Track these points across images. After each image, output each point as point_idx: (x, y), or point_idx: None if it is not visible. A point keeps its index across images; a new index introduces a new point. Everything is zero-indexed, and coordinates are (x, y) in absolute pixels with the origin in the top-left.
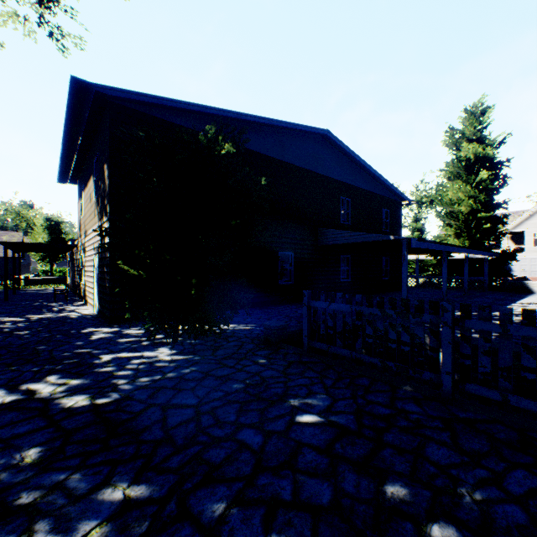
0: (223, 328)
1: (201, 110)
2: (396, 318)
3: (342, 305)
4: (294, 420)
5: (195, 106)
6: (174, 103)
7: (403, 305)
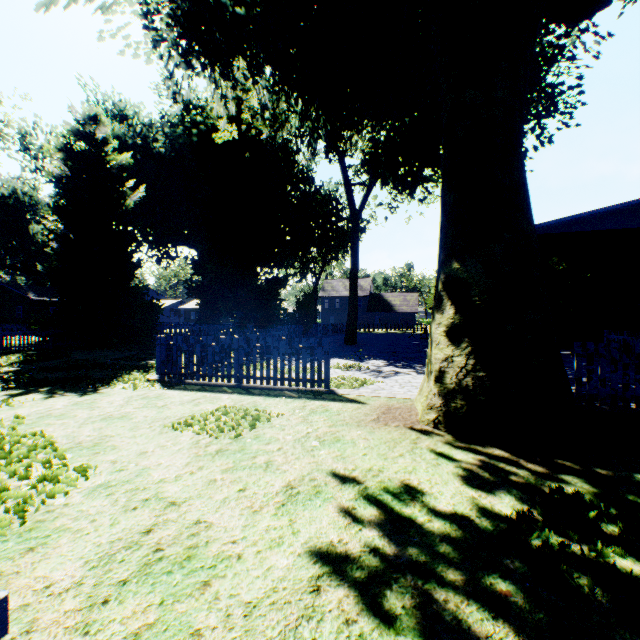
0: (568, 353)
1: (558, 221)
2: (635, 340)
3: (618, 336)
4: (570, 363)
5: (554, 221)
6: (538, 225)
7: (637, 335)
